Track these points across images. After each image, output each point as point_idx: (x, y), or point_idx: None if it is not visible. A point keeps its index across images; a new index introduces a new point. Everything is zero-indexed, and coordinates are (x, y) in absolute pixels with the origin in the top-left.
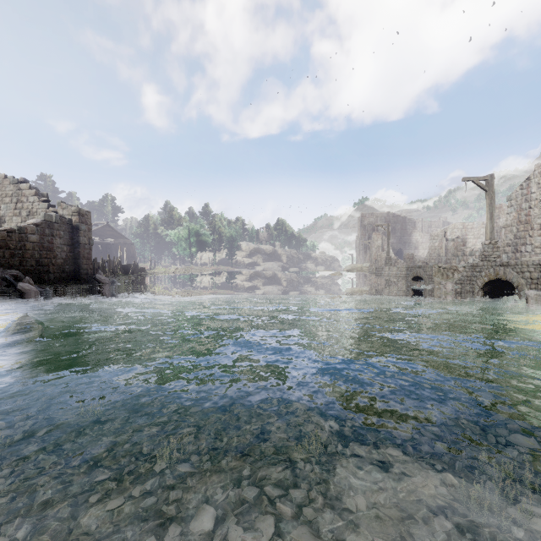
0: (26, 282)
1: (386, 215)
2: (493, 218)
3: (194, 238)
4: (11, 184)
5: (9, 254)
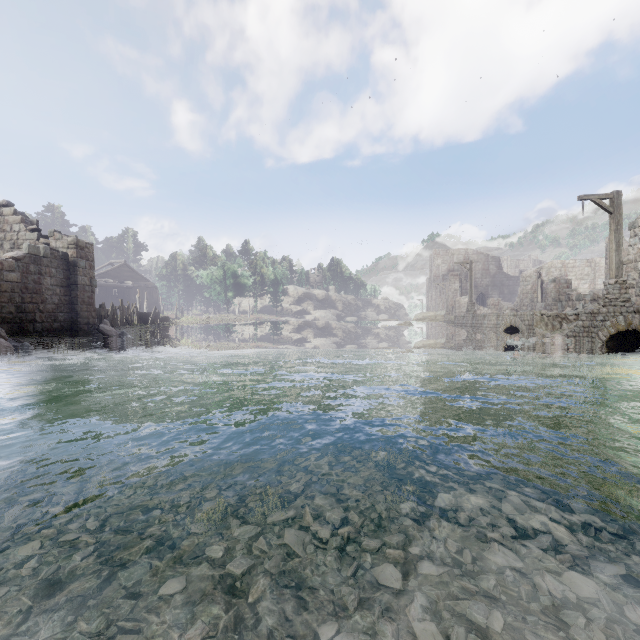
0: None
1: (464, 252)
2: (620, 249)
3: (231, 281)
4: None
5: None
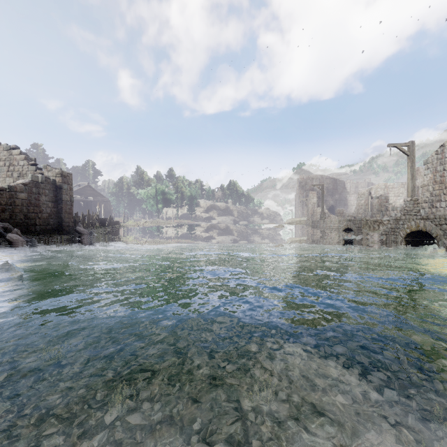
0: (15, 233)
1: (320, 177)
2: (413, 178)
3: (161, 197)
4: (4, 150)
5: (1, 209)
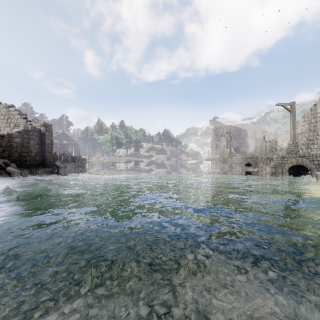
0: (12, 167)
1: (229, 127)
2: (294, 128)
3: (115, 141)
4: (4, 108)
5: (2, 150)
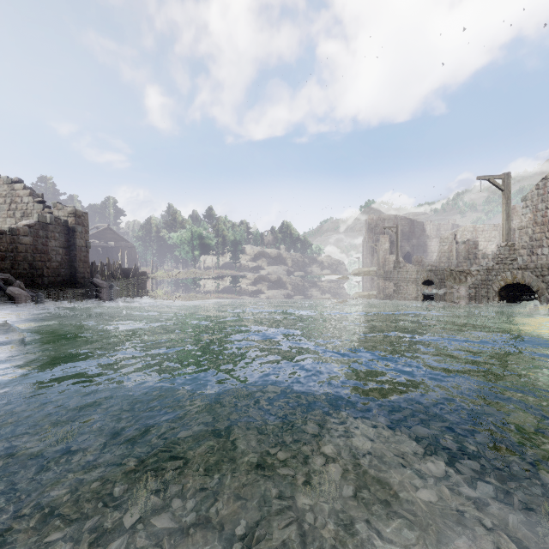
0: (17, 286)
1: (394, 217)
2: (509, 219)
3: (197, 241)
4: (5, 184)
5: None
